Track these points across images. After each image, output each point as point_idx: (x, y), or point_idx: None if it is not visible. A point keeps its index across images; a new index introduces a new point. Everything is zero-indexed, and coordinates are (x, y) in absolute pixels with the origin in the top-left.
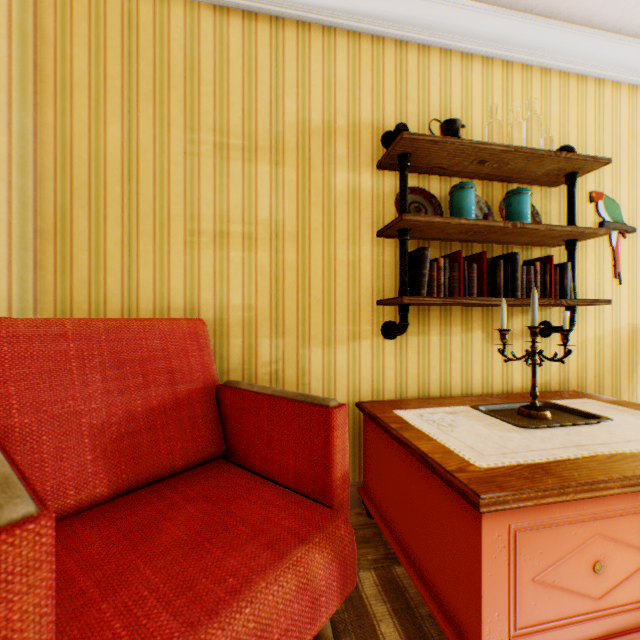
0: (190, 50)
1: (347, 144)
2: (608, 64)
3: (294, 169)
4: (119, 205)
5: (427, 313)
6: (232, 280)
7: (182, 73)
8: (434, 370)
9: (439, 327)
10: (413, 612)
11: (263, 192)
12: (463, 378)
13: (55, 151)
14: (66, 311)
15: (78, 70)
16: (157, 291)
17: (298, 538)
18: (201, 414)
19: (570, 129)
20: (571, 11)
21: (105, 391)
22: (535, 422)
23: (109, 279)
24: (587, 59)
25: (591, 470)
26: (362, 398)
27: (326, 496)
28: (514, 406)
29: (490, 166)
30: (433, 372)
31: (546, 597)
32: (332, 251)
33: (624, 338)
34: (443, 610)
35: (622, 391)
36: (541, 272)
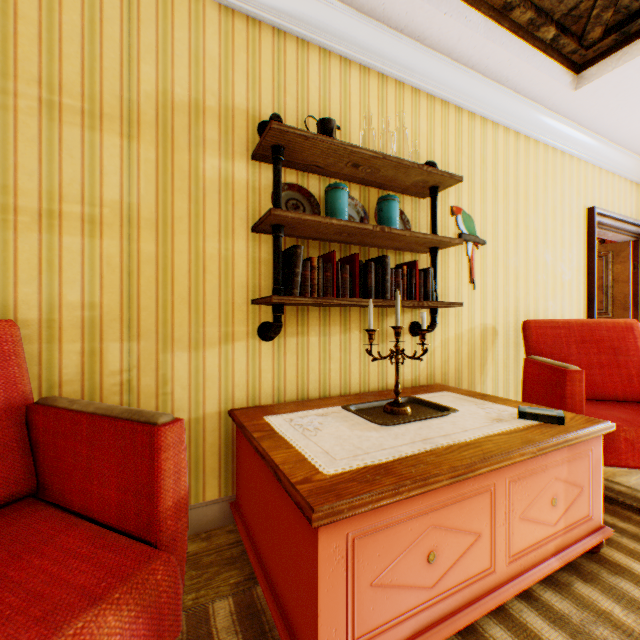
0: None
1: (219, 128)
2: (465, 95)
3: (153, 146)
4: None
5: (307, 313)
6: (67, 271)
7: None
8: (314, 371)
9: (319, 328)
10: (266, 638)
11: (111, 168)
12: (342, 378)
13: None
14: None
15: None
16: None
17: (90, 599)
18: None
19: (436, 148)
20: (435, 39)
21: None
22: (396, 418)
23: None
24: (449, 87)
25: (428, 464)
26: (236, 405)
27: (152, 532)
28: (383, 403)
29: (364, 171)
30: (313, 373)
31: (385, 598)
32: (201, 244)
33: (478, 336)
34: (291, 632)
35: (476, 382)
36: (409, 276)
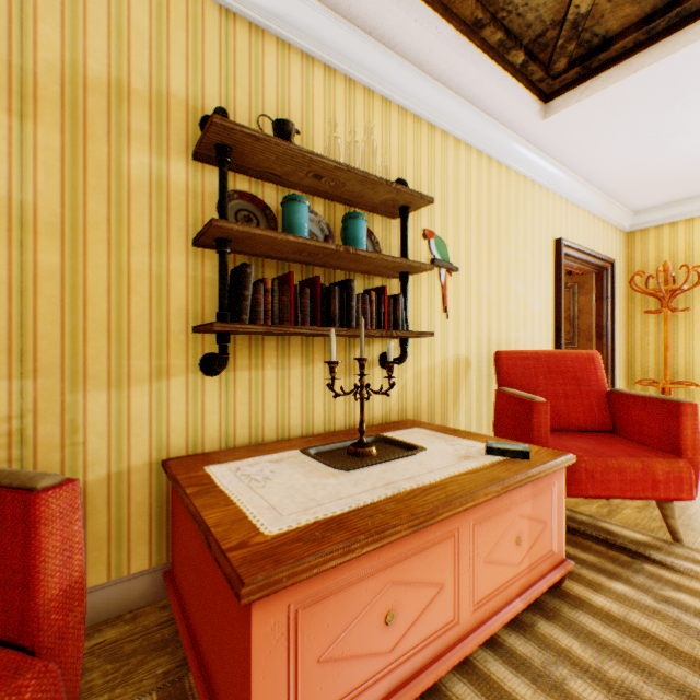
0: None
1: (150, 117)
2: (438, 112)
3: (57, 131)
4: None
5: (262, 343)
6: None
7: None
8: (270, 410)
9: (276, 360)
10: None
11: None
12: (304, 416)
13: None
14: None
15: None
16: None
17: None
18: None
19: (408, 165)
20: (406, 48)
21: None
22: (360, 461)
23: None
24: (421, 102)
25: (387, 514)
26: (173, 453)
27: (27, 632)
28: (348, 444)
29: (328, 183)
30: (269, 412)
31: (335, 674)
32: (125, 257)
33: (451, 368)
34: None
35: (450, 416)
36: (377, 302)
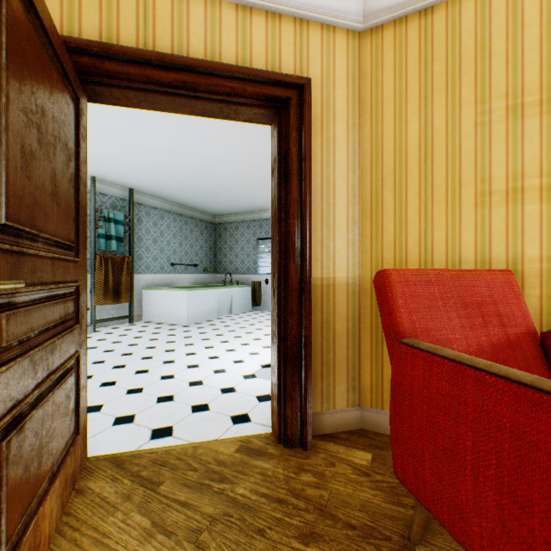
0: (479, 33)
1: None
2: None
3: None
4: (416, 182)
5: None
6: (526, 233)
7: (471, 57)
8: None
9: None
10: None
11: None
12: None
13: (370, 153)
14: (377, 266)
15: (385, 90)
16: (448, 248)
17: None
18: (529, 357)
19: None
20: None
21: (459, 326)
22: None
23: (408, 240)
24: None
25: None
26: None
27: None
28: None
29: None
30: None
31: None
32: None
33: None
34: None
35: None
36: None
